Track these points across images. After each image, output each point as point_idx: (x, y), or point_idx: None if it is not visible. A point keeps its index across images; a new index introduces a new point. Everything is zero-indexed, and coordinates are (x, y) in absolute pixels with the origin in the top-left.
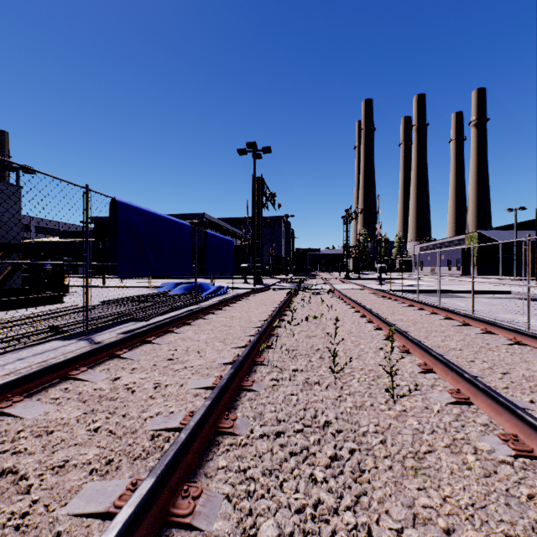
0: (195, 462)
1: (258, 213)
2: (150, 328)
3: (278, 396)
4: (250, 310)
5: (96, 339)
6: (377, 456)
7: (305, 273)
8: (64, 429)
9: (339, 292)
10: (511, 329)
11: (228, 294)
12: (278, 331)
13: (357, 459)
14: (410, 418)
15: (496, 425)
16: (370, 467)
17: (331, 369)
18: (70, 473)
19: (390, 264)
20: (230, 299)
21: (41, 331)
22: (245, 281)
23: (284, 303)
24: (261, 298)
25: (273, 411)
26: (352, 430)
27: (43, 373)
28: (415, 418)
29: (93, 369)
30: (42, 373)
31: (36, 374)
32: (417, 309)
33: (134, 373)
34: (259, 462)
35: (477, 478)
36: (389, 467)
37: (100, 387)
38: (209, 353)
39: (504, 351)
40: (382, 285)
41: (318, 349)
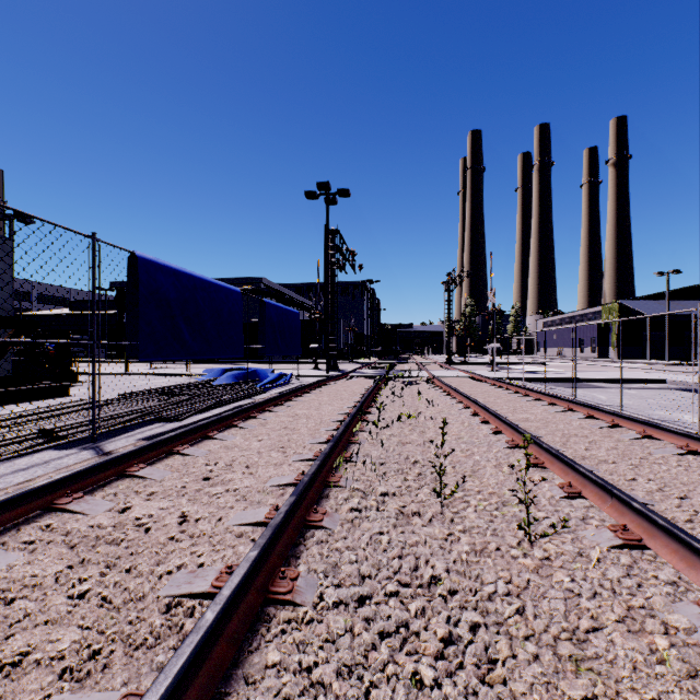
0: (229, 658)
1: (332, 277)
2: (181, 433)
3: (360, 536)
4: (321, 406)
5: (106, 448)
6: (513, 636)
7: (395, 357)
8: (32, 595)
9: (440, 381)
10: (681, 433)
11: (292, 384)
12: (360, 435)
13: (483, 642)
14: (558, 571)
15: (688, 584)
16: (504, 656)
17: (437, 493)
18: (27, 678)
19: (507, 344)
20: (294, 390)
21: (25, 437)
22: (315, 367)
23: (367, 396)
24: (336, 389)
25: (353, 562)
26: (473, 591)
27: (13, 503)
28: (565, 571)
29: (93, 495)
30: (12, 504)
31: (2, 505)
32: (546, 404)
33: (152, 501)
34: (332, 654)
35: (678, 680)
36: (535, 657)
37: (98, 523)
38: (262, 469)
39: (675, 465)
40: (495, 372)
41: (416, 462)
